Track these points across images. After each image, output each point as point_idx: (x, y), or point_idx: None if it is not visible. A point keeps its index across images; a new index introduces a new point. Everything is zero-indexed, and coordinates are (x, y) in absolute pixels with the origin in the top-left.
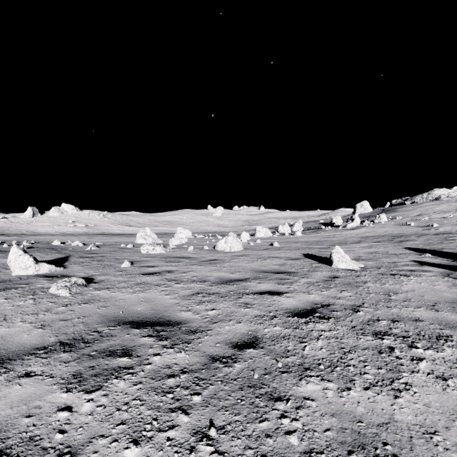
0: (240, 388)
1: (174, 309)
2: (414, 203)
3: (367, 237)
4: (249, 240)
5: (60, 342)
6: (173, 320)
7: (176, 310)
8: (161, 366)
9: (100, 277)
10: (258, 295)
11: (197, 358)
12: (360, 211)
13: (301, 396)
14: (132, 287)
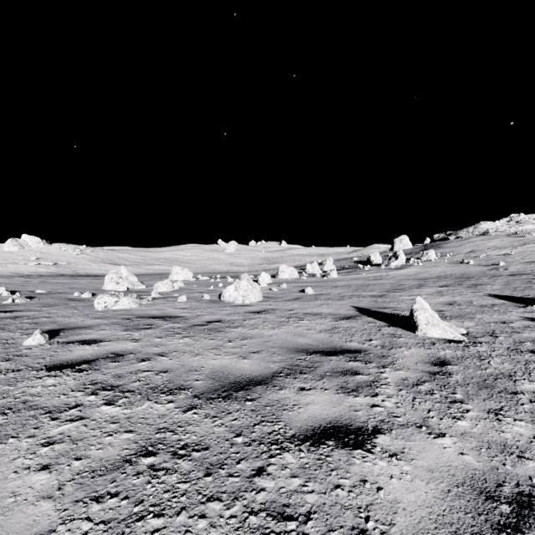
0: None
1: None
2: (459, 239)
3: (425, 279)
4: (270, 283)
5: None
6: None
7: None
8: None
9: None
10: (310, 453)
11: None
12: (399, 247)
13: None
14: None
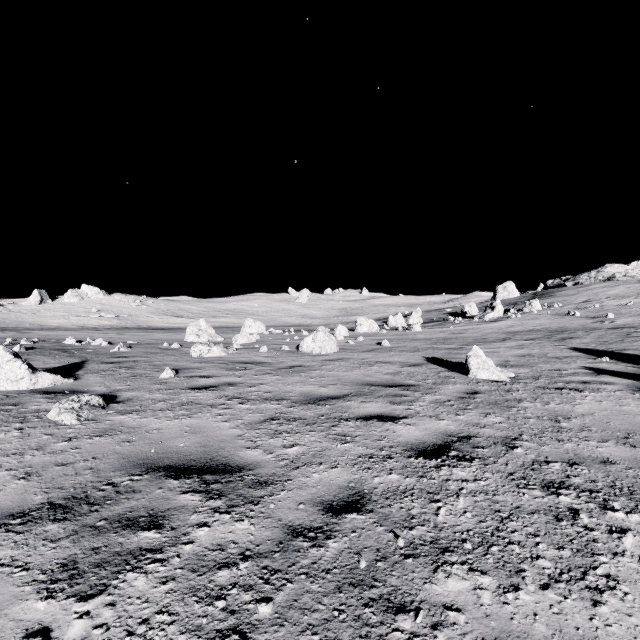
0: (337, 588)
1: (235, 445)
2: (578, 285)
3: (515, 333)
4: (347, 337)
5: (50, 503)
6: (233, 464)
7: (237, 446)
8: (209, 547)
9: (127, 393)
10: (362, 422)
11: (267, 530)
12: (503, 296)
13: (439, 603)
14: (173, 409)
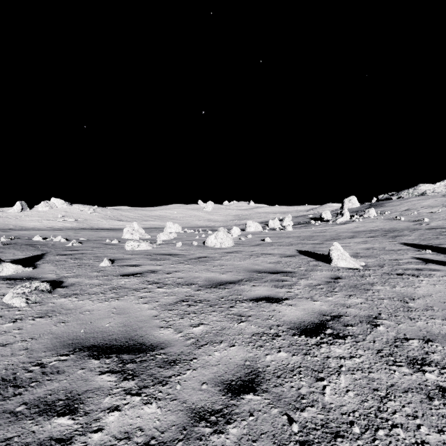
0: None
1: (151, 325)
2: (400, 198)
3: (359, 232)
4: (240, 235)
5: None
6: (148, 343)
7: (153, 326)
8: (116, 435)
9: (71, 279)
10: (253, 303)
11: (173, 414)
12: (348, 206)
13: None
14: (105, 293)
